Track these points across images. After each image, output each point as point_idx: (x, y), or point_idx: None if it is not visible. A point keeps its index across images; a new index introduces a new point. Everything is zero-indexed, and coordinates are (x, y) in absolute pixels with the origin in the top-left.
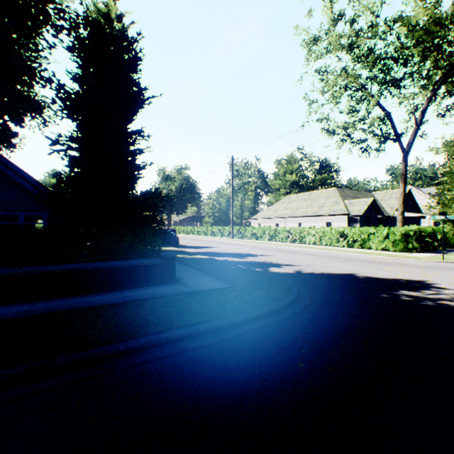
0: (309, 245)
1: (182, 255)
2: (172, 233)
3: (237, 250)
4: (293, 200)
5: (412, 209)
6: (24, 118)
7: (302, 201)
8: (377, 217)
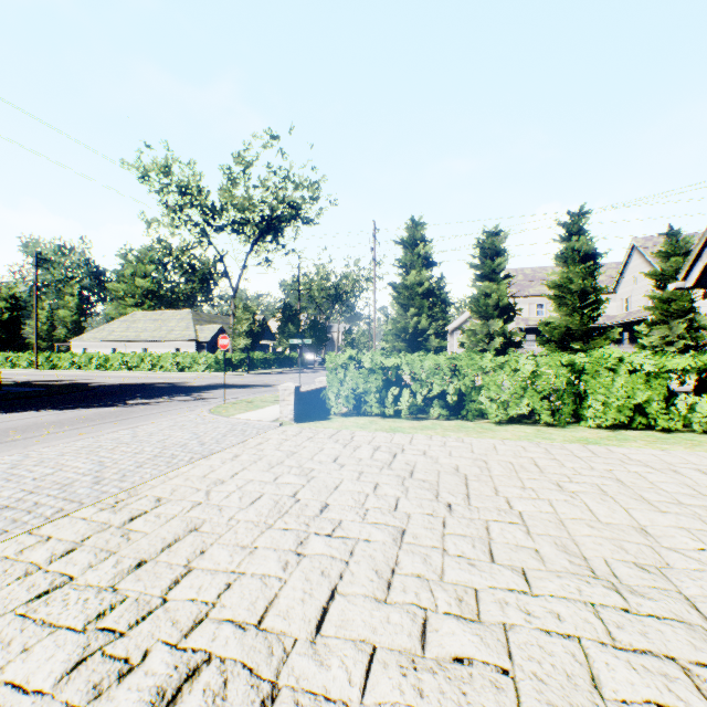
0: (146, 371)
1: None
2: None
3: (50, 378)
4: (140, 319)
5: (269, 336)
6: None
7: (151, 322)
8: None
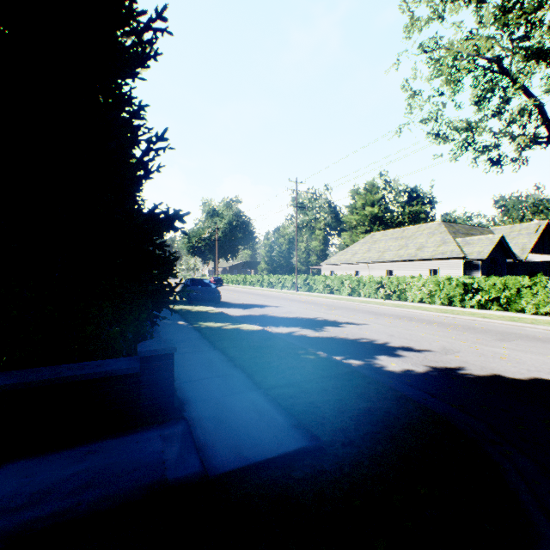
0: (413, 303)
1: (218, 324)
2: (210, 284)
3: (306, 311)
4: (378, 239)
5: None
6: None
7: (392, 241)
8: (505, 261)
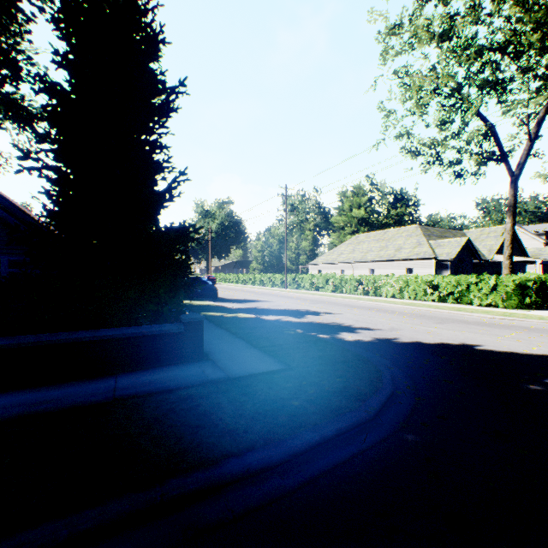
0: (386, 298)
1: (219, 313)
2: (208, 282)
3: (292, 305)
4: (362, 240)
5: (516, 252)
6: (6, 128)
7: (374, 242)
8: (472, 262)
